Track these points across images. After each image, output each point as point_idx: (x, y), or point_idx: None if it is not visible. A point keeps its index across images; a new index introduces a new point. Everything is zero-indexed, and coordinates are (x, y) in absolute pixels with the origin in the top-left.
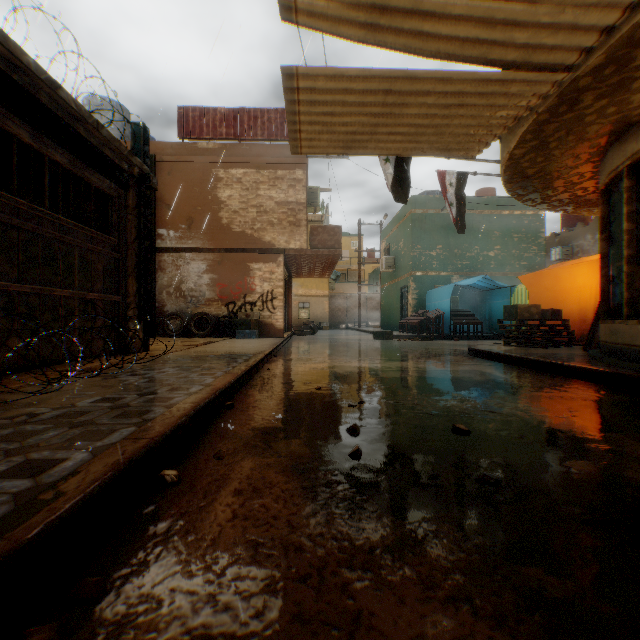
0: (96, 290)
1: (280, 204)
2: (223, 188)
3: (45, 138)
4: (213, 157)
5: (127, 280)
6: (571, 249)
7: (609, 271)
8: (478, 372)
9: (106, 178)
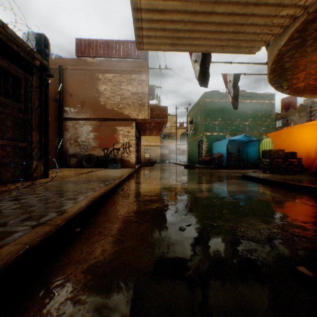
0: (5, 138)
1: (133, 94)
2: (101, 84)
3: None
4: (95, 67)
5: (32, 133)
6: (287, 121)
7: None
8: (258, 192)
9: (14, 64)
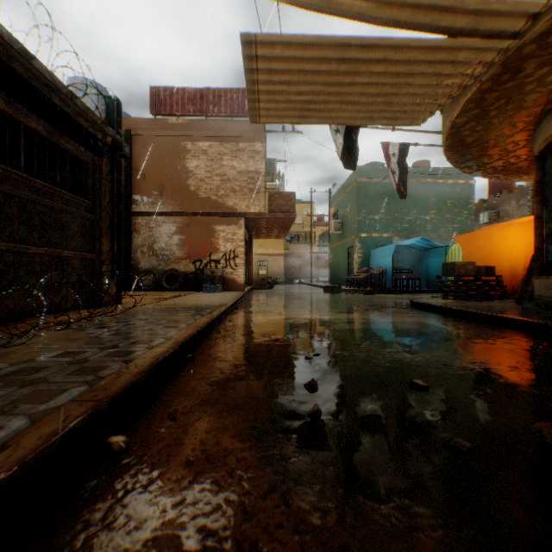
0: (71, 248)
1: (241, 173)
2: (191, 159)
3: (20, 105)
4: (182, 131)
5: (101, 239)
6: (497, 213)
7: (543, 231)
8: (423, 324)
9: (81, 145)
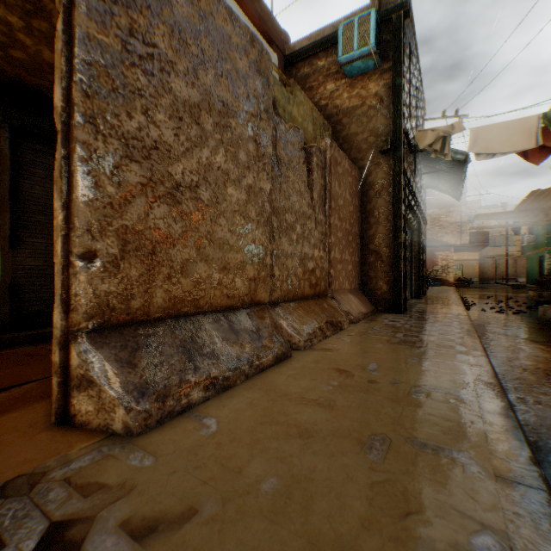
0: None
1: (451, 224)
2: None
3: None
4: None
5: None
6: None
7: None
8: None
9: None
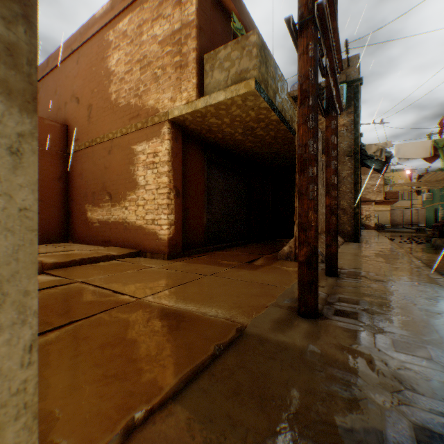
0: None
1: (372, 185)
2: None
3: None
4: None
5: None
6: None
7: None
8: None
9: None
